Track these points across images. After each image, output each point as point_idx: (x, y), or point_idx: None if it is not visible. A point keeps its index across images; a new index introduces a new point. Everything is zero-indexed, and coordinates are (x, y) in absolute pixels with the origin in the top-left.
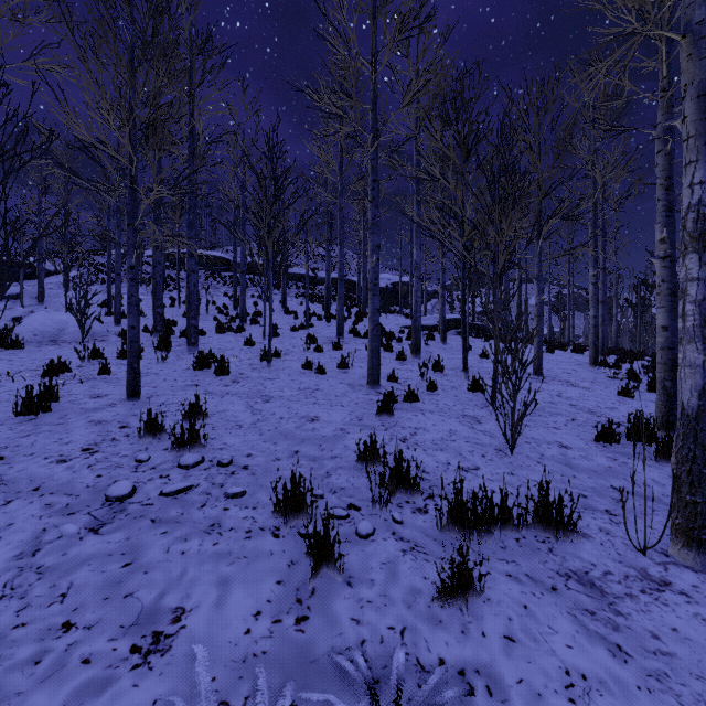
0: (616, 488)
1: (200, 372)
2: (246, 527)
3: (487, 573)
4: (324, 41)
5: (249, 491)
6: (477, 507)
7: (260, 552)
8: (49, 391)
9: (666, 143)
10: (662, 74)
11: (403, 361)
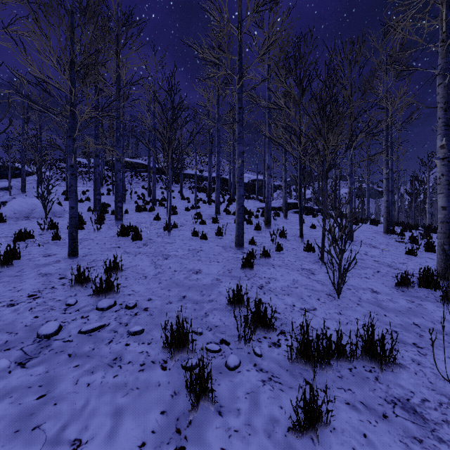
0: (417, 324)
1: (122, 238)
2: (141, 361)
3: (332, 407)
4: (206, 12)
5: (147, 329)
6: (319, 345)
7: (150, 383)
8: (13, 252)
9: (445, 78)
10: (441, 30)
11: (259, 230)
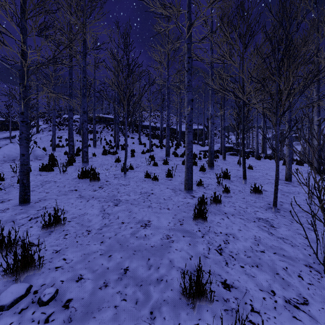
0: None
1: (82, 180)
2: None
3: None
4: None
5: None
6: None
7: None
8: None
9: None
10: None
11: (204, 171)
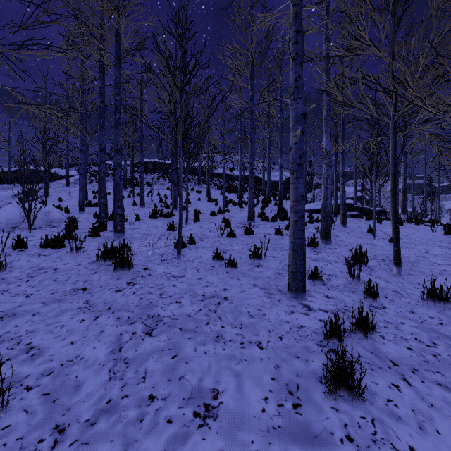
0: None
1: (102, 266)
2: None
3: None
4: None
5: None
6: None
7: None
8: None
9: None
10: None
11: (315, 248)
